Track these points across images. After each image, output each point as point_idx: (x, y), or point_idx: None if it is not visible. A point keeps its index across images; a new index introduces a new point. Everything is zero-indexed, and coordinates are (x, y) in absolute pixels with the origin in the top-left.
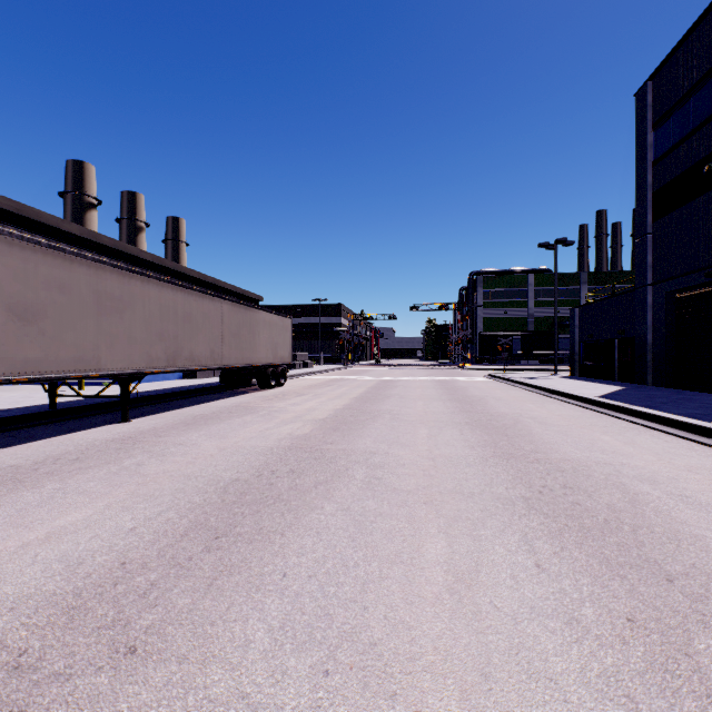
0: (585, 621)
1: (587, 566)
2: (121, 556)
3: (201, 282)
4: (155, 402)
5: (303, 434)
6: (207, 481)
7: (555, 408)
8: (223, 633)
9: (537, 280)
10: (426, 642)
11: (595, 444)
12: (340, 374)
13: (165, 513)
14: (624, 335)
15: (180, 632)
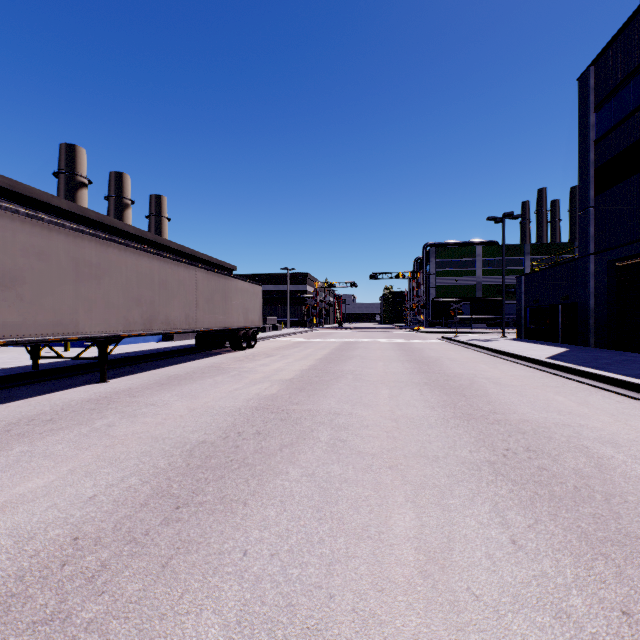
0: (576, 614)
1: (566, 543)
2: (75, 530)
3: (180, 252)
4: (133, 362)
5: (270, 394)
6: (174, 443)
7: (507, 369)
8: (172, 630)
9: (485, 251)
10: None
11: (551, 404)
12: (306, 336)
13: (127, 479)
14: (567, 301)
15: (125, 629)
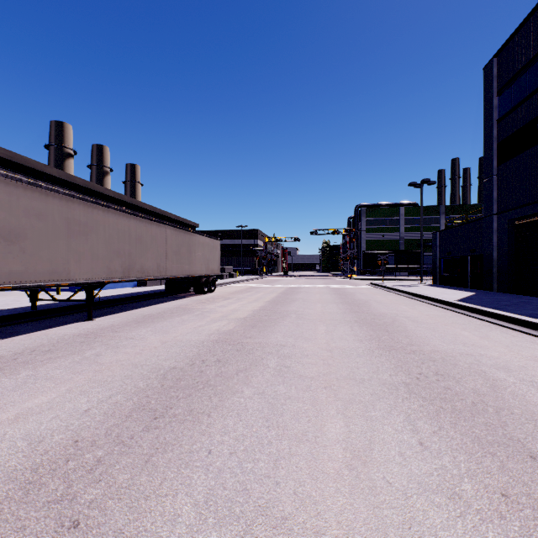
0: (466, 496)
1: (462, 444)
2: (75, 435)
3: (152, 212)
4: (114, 304)
5: (228, 330)
6: (150, 369)
7: (423, 309)
8: (155, 507)
9: (407, 211)
10: (330, 516)
11: (458, 338)
12: (257, 282)
13: (114, 396)
14: (475, 253)
15: (118, 506)
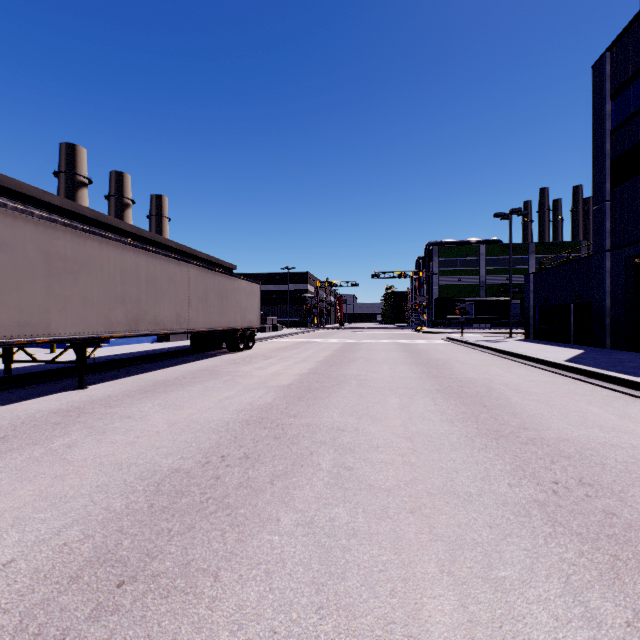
0: None
1: None
2: None
3: (178, 251)
4: (121, 366)
5: (264, 404)
6: (140, 472)
7: (524, 373)
8: None
9: (489, 250)
10: None
11: (587, 418)
12: (307, 337)
13: (66, 530)
14: (581, 300)
15: None
